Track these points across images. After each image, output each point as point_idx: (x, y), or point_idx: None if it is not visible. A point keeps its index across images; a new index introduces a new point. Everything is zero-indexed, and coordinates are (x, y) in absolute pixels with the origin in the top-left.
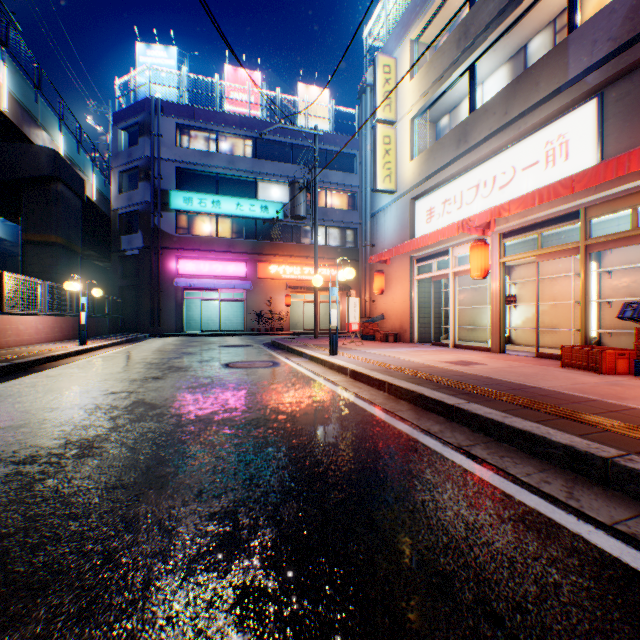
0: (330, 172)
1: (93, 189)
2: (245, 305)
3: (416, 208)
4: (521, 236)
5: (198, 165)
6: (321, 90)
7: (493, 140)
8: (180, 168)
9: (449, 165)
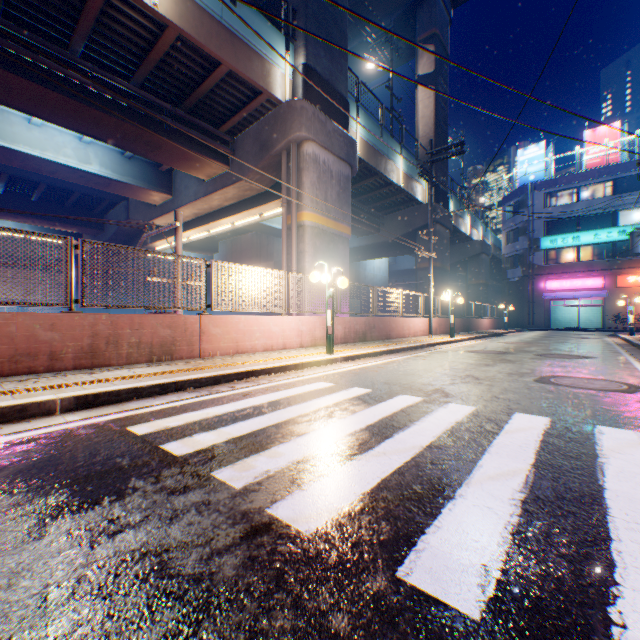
0: None
1: (490, 245)
2: (601, 309)
3: None
4: None
5: (559, 216)
6: None
7: None
8: (546, 221)
9: None
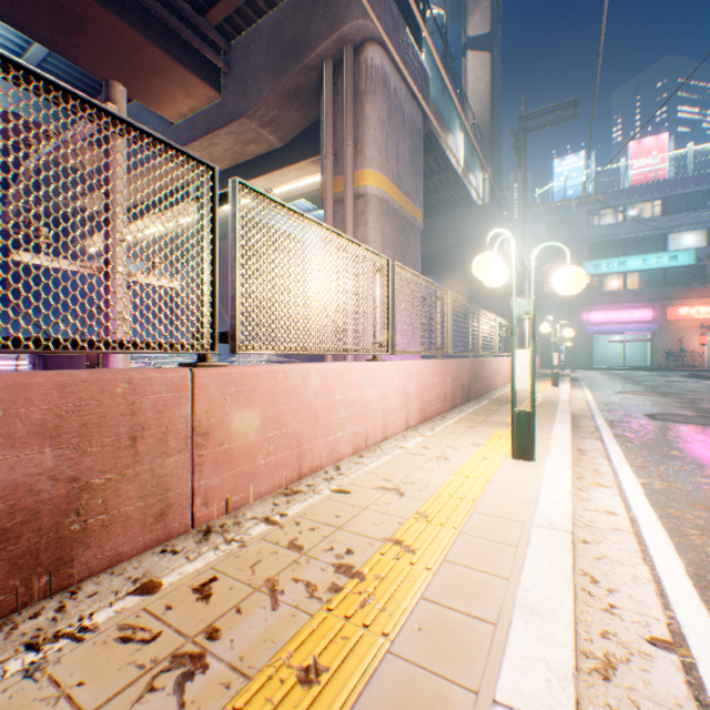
0: None
1: None
2: (649, 345)
3: None
4: None
5: (604, 237)
6: None
7: None
8: (588, 243)
9: None
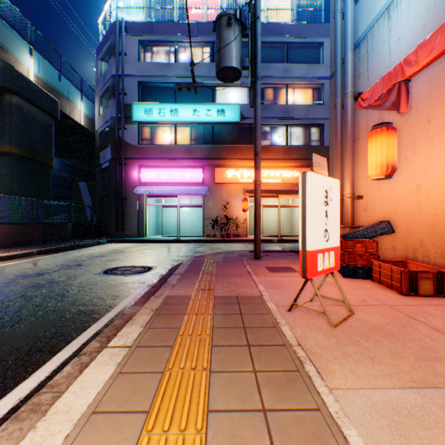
0: (291, 66)
1: (81, 115)
2: (202, 211)
3: None
4: None
5: (157, 77)
6: None
7: None
8: (142, 82)
9: None
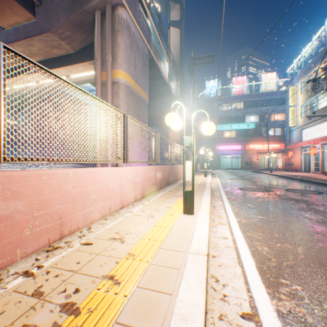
0: (275, 107)
1: None
2: (240, 159)
3: (302, 132)
4: (325, 145)
5: (224, 115)
6: (271, 73)
7: (318, 120)
8: (218, 117)
9: (309, 123)
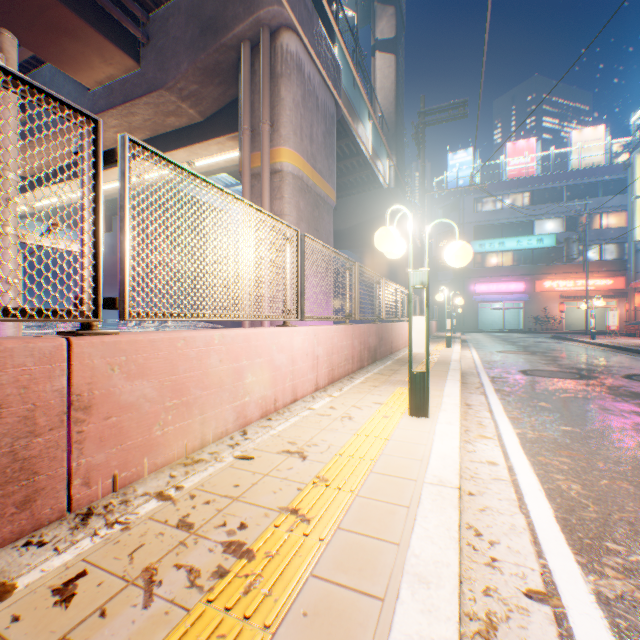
0: (604, 199)
1: None
2: (522, 312)
3: None
4: None
5: (487, 221)
6: (594, 128)
7: None
8: (475, 226)
9: None
